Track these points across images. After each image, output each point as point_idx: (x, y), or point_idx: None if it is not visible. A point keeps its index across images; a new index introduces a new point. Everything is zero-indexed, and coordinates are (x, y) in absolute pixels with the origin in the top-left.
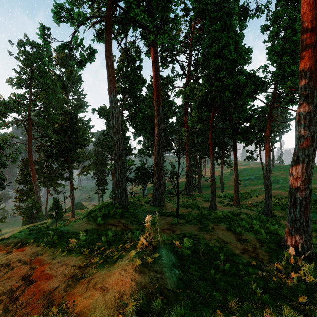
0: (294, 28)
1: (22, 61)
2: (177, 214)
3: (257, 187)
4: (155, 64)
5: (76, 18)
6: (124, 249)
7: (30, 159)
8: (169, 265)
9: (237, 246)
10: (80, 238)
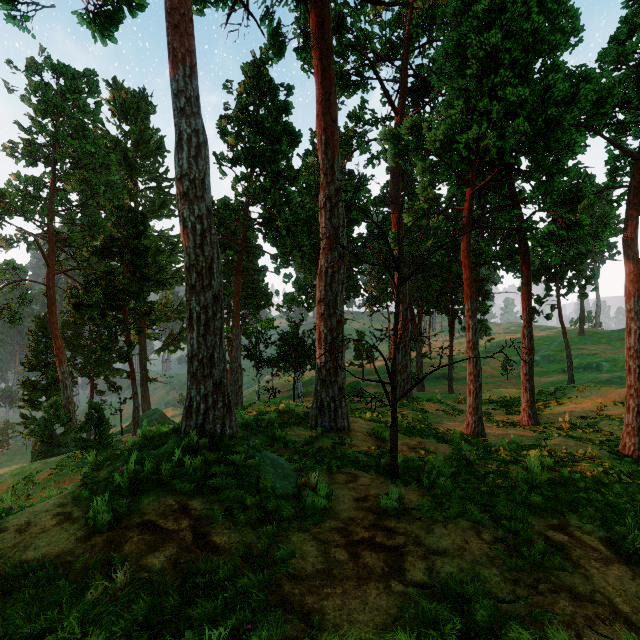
0: None
1: (34, 104)
2: (393, 465)
3: (550, 379)
4: (321, 39)
5: None
6: None
7: (52, 317)
8: None
9: None
10: None
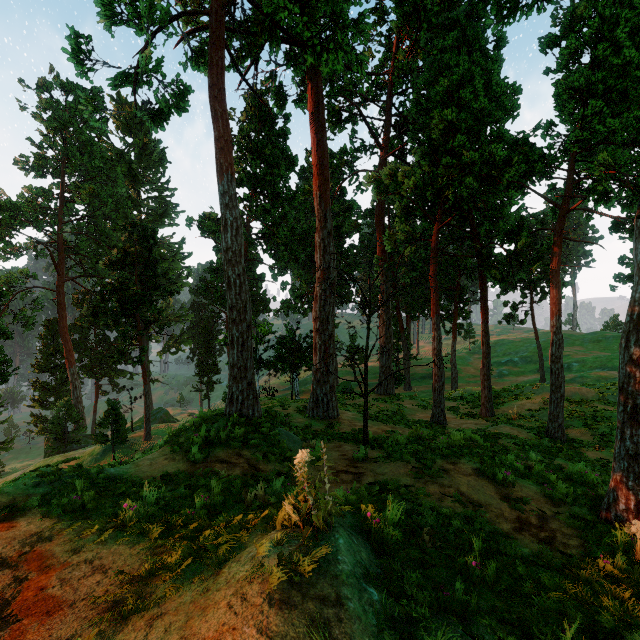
0: (614, 40)
1: (45, 122)
2: (365, 437)
3: (526, 378)
4: (316, 118)
5: (145, 13)
6: (245, 527)
7: (63, 321)
8: (355, 576)
9: (502, 513)
10: (146, 499)
